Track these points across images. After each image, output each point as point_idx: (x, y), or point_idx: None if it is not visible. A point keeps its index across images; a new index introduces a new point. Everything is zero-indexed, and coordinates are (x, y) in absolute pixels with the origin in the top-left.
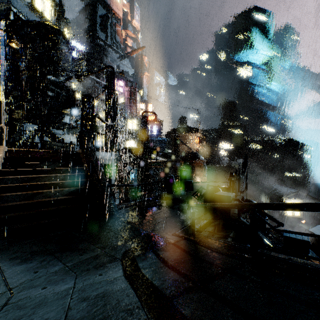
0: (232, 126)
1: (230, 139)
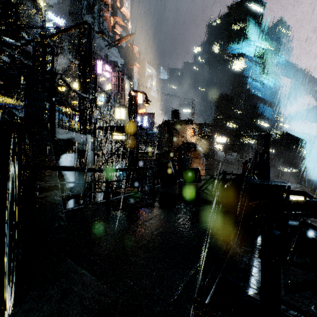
0: (227, 120)
1: (225, 133)
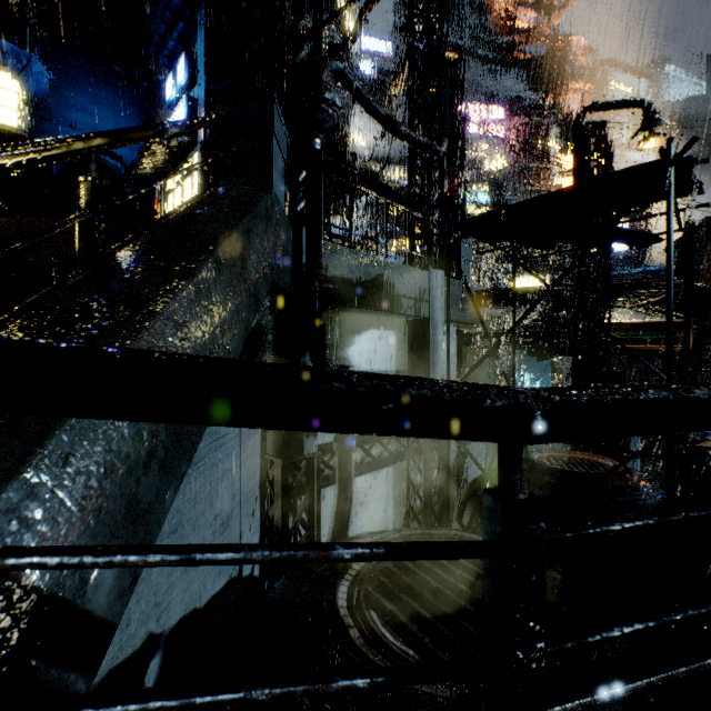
0: None
1: None
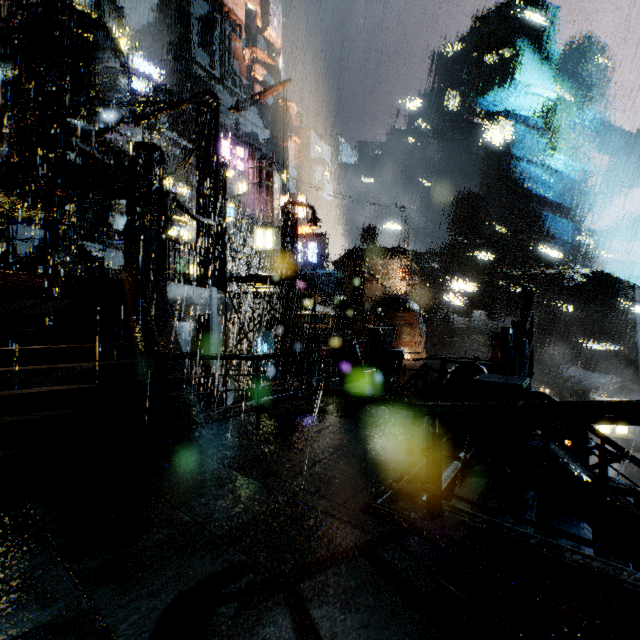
0: (474, 246)
1: (470, 273)
